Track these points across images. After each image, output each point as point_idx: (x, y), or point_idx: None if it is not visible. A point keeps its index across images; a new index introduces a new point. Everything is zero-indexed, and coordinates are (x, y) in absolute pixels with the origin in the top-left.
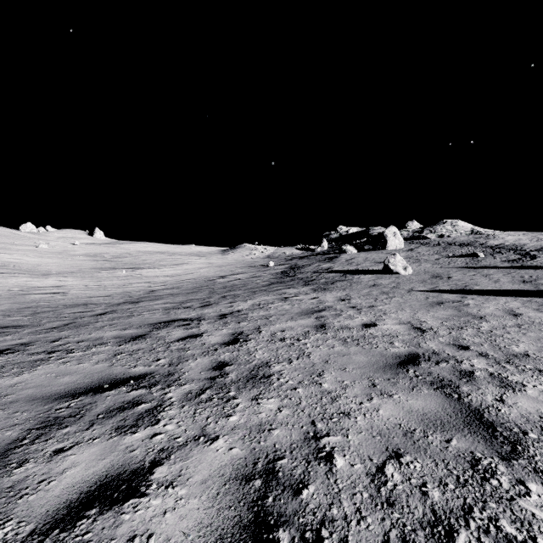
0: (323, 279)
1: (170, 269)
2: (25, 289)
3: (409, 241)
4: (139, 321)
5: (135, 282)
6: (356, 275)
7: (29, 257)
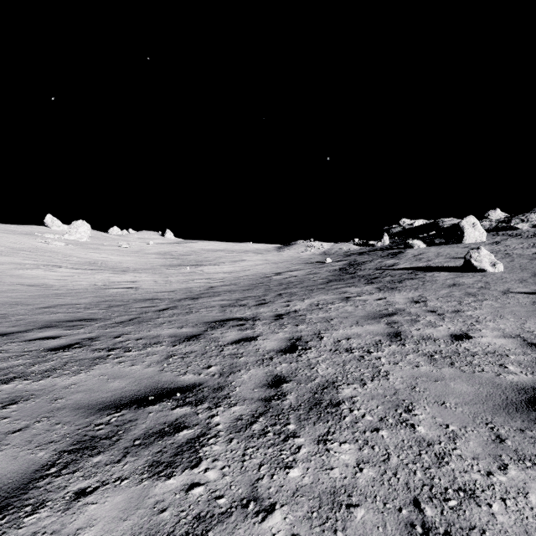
0: (388, 277)
1: (229, 266)
2: (107, 284)
3: (492, 233)
4: (196, 319)
5: (197, 278)
6: (428, 272)
7: (113, 256)
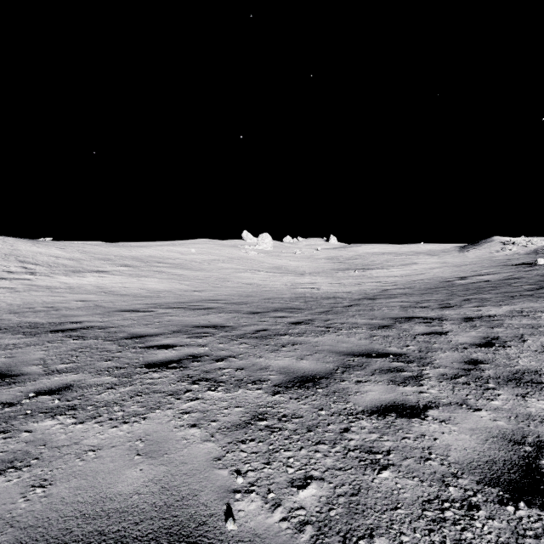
0: None
1: (399, 269)
2: (294, 284)
3: None
4: (381, 315)
5: (367, 281)
6: None
7: (291, 261)
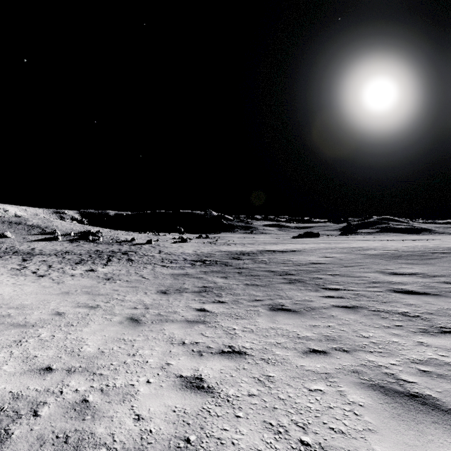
0: None
1: None
2: None
3: None
4: None
5: None
6: None
7: None
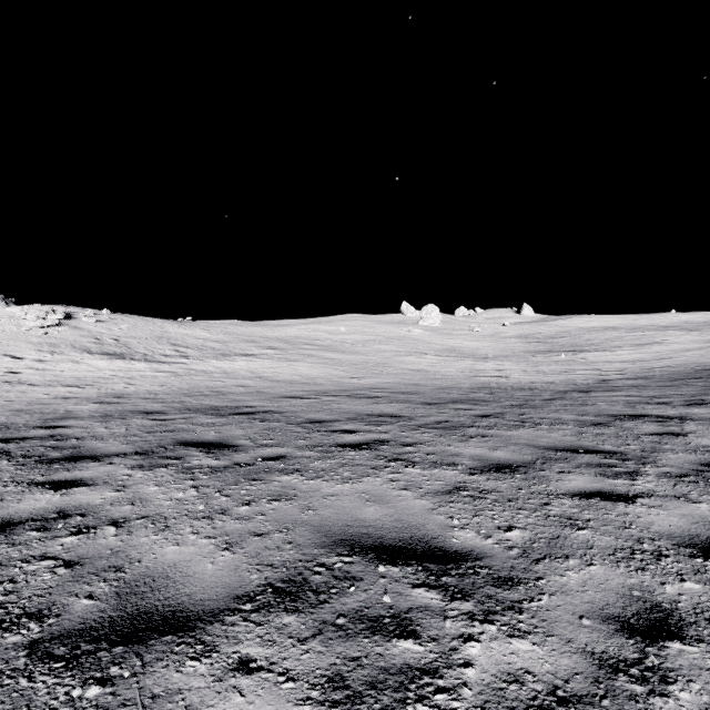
0: None
1: (630, 352)
2: (473, 372)
3: None
4: (596, 411)
5: (578, 368)
6: None
7: (467, 341)
